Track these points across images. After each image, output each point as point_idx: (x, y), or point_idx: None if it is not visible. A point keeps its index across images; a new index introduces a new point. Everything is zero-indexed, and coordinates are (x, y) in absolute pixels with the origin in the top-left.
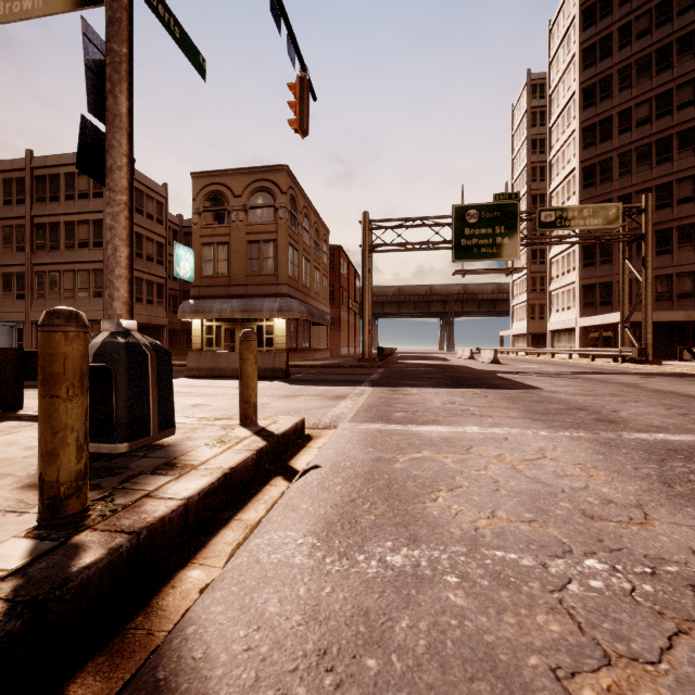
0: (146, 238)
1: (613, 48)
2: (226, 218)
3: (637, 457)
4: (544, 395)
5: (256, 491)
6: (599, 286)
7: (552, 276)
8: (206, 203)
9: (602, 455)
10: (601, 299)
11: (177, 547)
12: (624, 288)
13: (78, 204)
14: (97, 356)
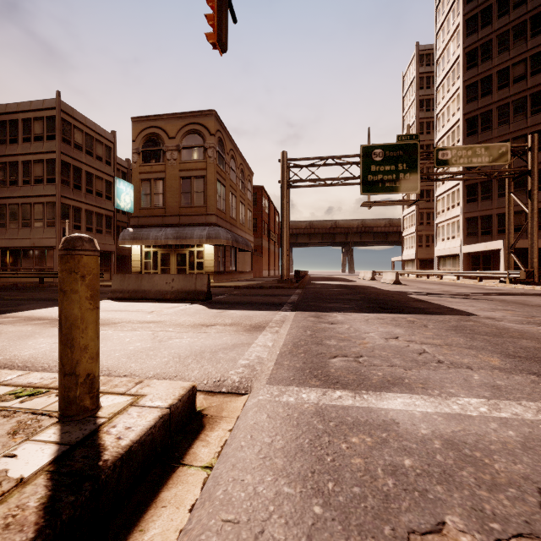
0: (95, 176)
1: (492, 17)
2: (162, 157)
3: None
4: (490, 324)
5: None
6: (481, 218)
7: (438, 211)
8: (145, 144)
9: None
10: (482, 229)
11: None
12: (510, 218)
13: (34, 146)
14: None
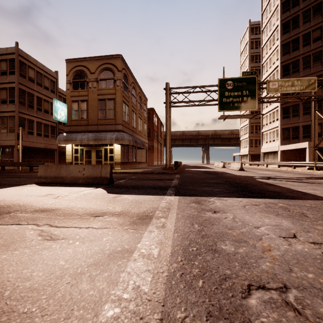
0: (43, 100)
1: (299, 0)
2: (86, 86)
3: None
4: None
5: None
6: (292, 128)
7: (263, 124)
8: (74, 77)
9: None
10: (292, 135)
11: None
12: (315, 127)
13: (0, 78)
14: None
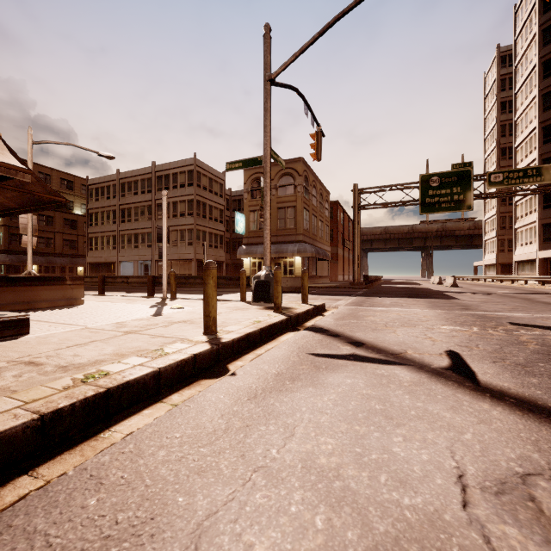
0: (214, 207)
1: None
2: None
3: (452, 315)
4: (454, 301)
5: (314, 317)
6: None
7: (517, 216)
8: (252, 185)
9: (438, 314)
10: None
11: (301, 321)
12: None
13: (179, 191)
14: (265, 277)
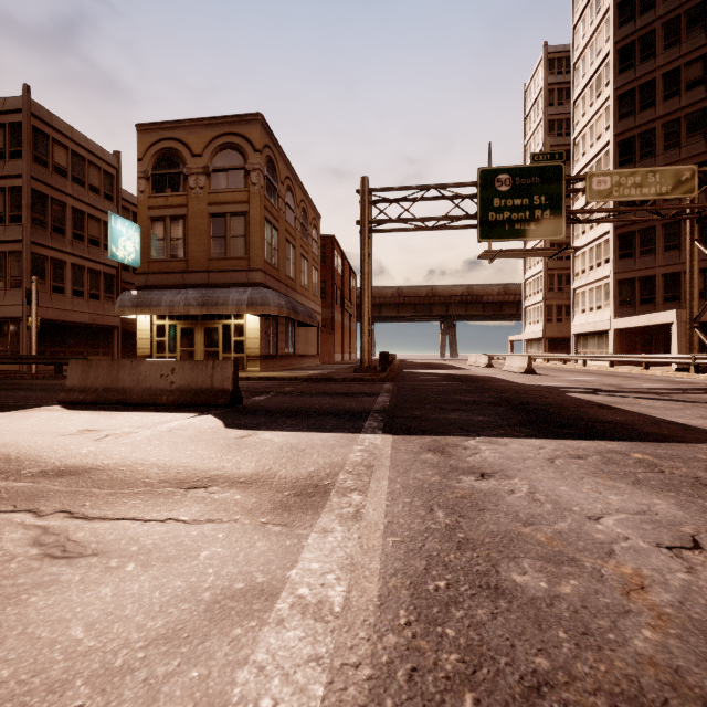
0: (88, 216)
1: None
2: (182, 184)
3: None
4: None
5: None
6: (639, 280)
7: (576, 271)
8: (156, 164)
9: None
10: (641, 296)
11: None
12: (693, 277)
13: None
14: None
